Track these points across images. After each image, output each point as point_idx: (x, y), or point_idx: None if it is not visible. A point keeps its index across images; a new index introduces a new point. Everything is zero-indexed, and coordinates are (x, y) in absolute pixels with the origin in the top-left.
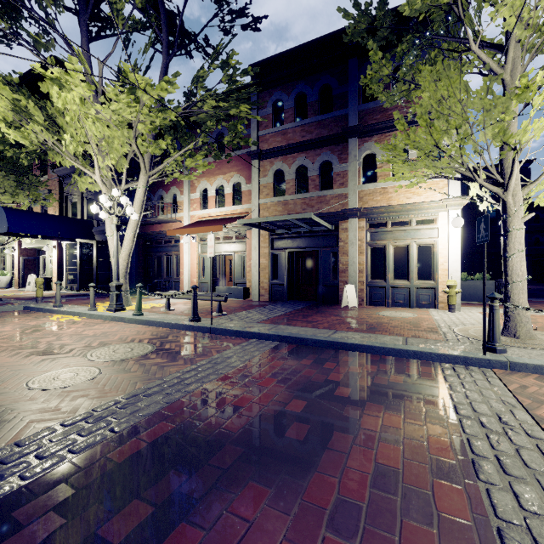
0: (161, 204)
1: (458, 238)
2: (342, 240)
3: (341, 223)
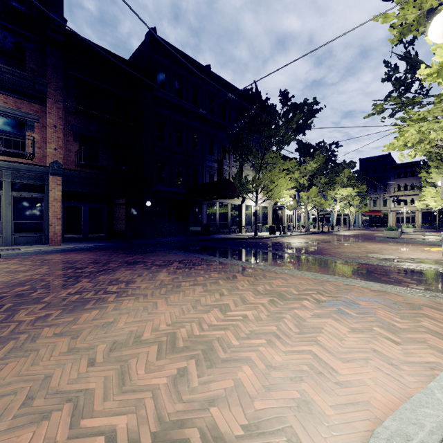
0: None
1: None
2: None
3: None
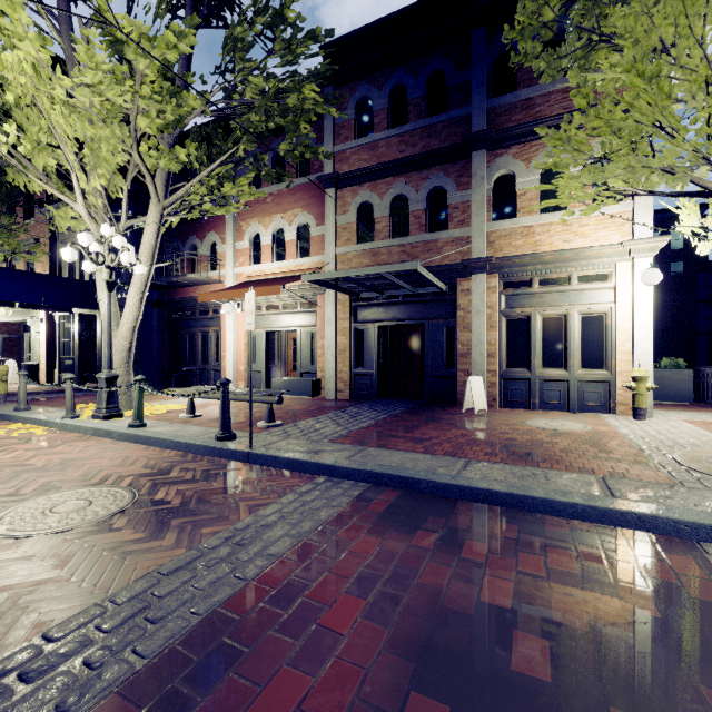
0: (192, 256)
1: (649, 303)
2: (461, 307)
3: (460, 282)
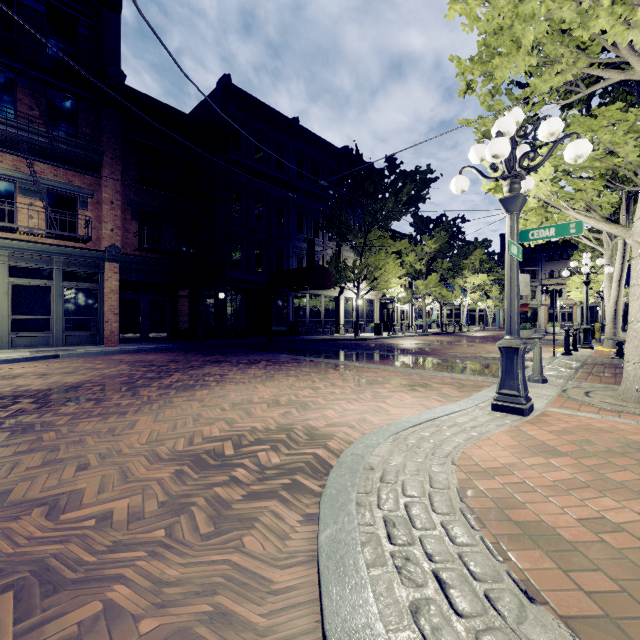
0: None
1: None
2: None
3: None
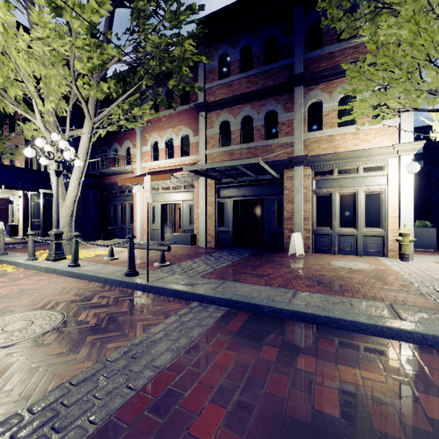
0: (114, 156)
1: (410, 184)
2: (287, 188)
3: (286, 172)
